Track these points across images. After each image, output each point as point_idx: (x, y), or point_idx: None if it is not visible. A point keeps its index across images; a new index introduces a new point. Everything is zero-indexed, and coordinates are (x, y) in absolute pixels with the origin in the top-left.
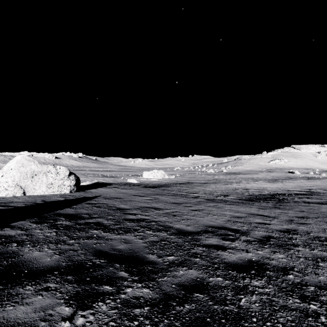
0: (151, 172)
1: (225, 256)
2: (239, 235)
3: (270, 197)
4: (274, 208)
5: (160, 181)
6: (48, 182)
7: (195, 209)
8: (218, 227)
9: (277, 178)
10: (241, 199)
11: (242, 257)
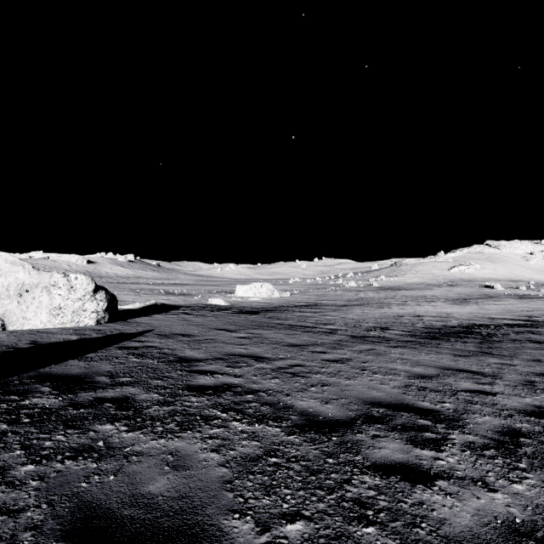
0: (250, 286)
1: (439, 511)
2: (446, 429)
3: (464, 331)
4: (483, 355)
5: (266, 302)
6: (52, 304)
7: (334, 359)
8: (392, 405)
9: (467, 296)
10: (415, 335)
11: (484, 511)
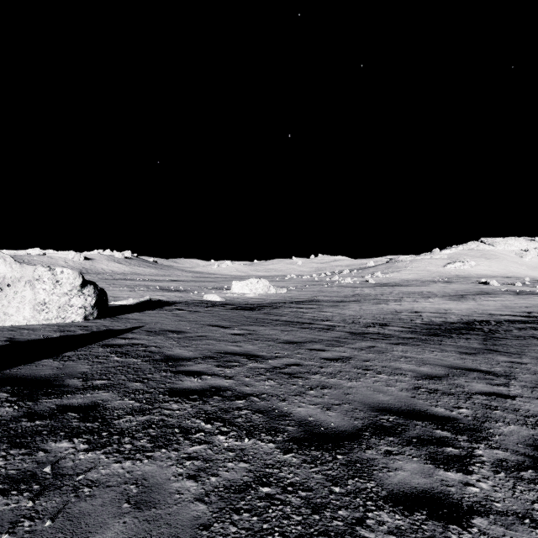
0: (246, 282)
1: None
2: (469, 442)
3: (465, 327)
4: (489, 352)
5: (262, 298)
6: (36, 299)
7: (334, 357)
8: (403, 412)
9: (464, 292)
10: (415, 332)
11: None
